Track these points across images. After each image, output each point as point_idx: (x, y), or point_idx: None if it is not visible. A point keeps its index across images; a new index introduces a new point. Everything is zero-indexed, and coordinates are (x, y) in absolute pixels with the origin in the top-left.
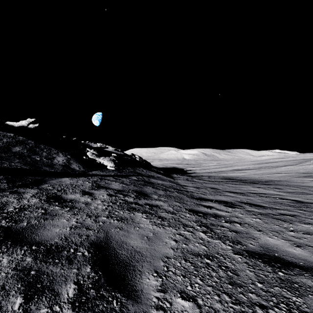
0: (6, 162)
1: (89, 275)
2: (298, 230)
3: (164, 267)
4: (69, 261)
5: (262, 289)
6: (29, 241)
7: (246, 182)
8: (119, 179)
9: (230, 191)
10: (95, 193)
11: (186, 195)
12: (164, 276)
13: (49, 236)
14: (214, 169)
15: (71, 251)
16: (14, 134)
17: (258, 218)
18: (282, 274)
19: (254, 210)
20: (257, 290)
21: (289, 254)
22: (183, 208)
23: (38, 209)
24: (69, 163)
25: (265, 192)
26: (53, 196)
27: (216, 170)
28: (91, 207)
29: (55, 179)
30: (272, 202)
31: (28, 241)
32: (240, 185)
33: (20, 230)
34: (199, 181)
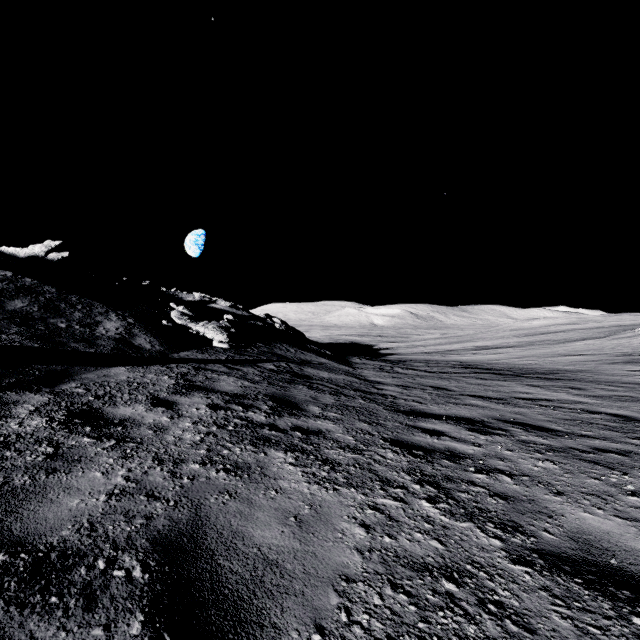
0: None
1: None
2: None
3: (340, 610)
4: (86, 600)
5: None
6: None
7: (505, 375)
8: (236, 369)
9: (476, 395)
10: (180, 402)
11: (381, 406)
12: None
13: (50, 522)
14: (436, 347)
15: (99, 565)
16: (14, 273)
17: (550, 460)
18: None
19: (535, 439)
20: None
21: None
22: (377, 437)
23: (39, 445)
24: (130, 335)
25: (550, 396)
26: (81, 412)
27: (440, 348)
28: (167, 437)
29: (94, 371)
30: (569, 421)
31: None
32: (494, 380)
33: None
34: (407, 372)
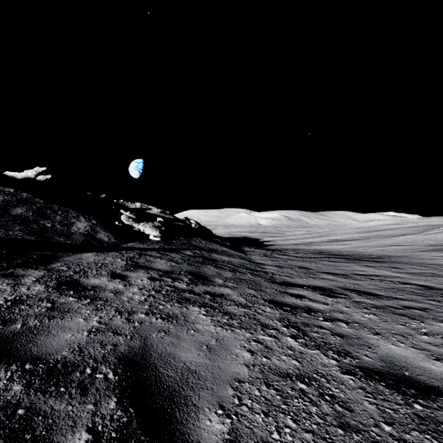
0: (1, 230)
1: (113, 414)
2: (434, 332)
3: (234, 398)
4: (82, 390)
5: (392, 435)
6: (22, 355)
7: (349, 259)
8: (166, 254)
9: (327, 272)
10: (130, 276)
11: (264, 279)
12: (234, 415)
13: (54, 347)
14: (302, 240)
15: (87, 371)
16: (15, 190)
17: (373, 313)
18: (420, 407)
19: (365, 300)
20: (385, 438)
21: (426, 373)
22: (260, 299)
23: (42, 302)
24: (94, 231)
25: (378, 273)
26: (66, 281)
27: (305, 241)
28: (123, 297)
29: (72, 255)
30: (389, 289)
31: (19, 356)
32: (341, 262)
33: (9, 337)
34: (281, 257)
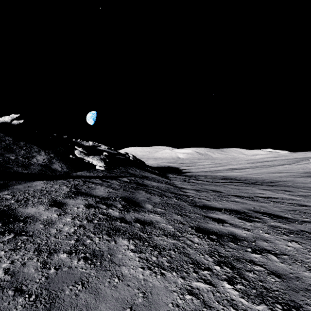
0: None
1: None
2: None
3: None
4: None
5: None
6: None
7: (248, 183)
8: (107, 181)
9: (236, 195)
10: (68, 203)
11: (186, 202)
12: None
13: None
14: (209, 169)
15: None
16: None
17: (294, 241)
18: None
19: (279, 224)
20: None
21: None
22: (187, 226)
23: None
24: (50, 163)
25: (275, 196)
26: (1, 212)
27: (211, 169)
28: (51, 230)
29: (23, 183)
30: (292, 211)
31: None
32: (243, 186)
33: None
34: (197, 181)
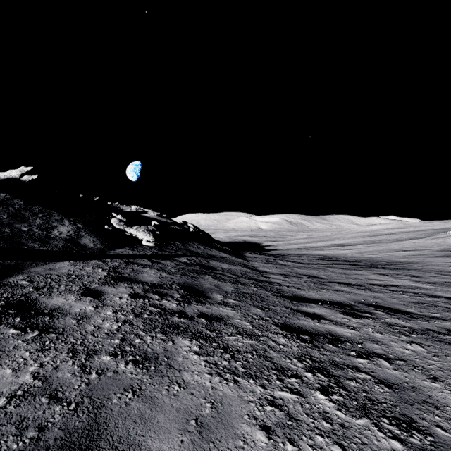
0: None
1: None
2: None
3: None
4: None
5: None
6: None
7: (359, 265)
8: (158, 262)
9: (340, 282)
10: (106, 292)
11: (270, 292)
12: None
13: None
14: (304, 245)
15: None
16: None
17: (416, 342)
18: None
19: (397, 321)
20: None
21: None
22: (270, 322)
23: None
24: (78, 236)
25: (396, 283)
26: (18, 302)
27: (307, 245)
28: (87, 326)
29: (42, 265)
30: (418, 304)
31: None
32: (351, 270)
33: None
34: (286, 263)
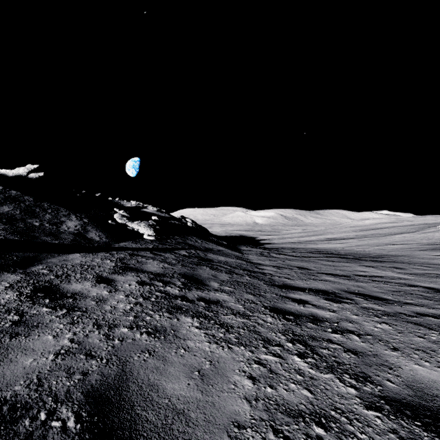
0: None
1: None
2: None
3: None
4: None
5: None
6: None
7: (348, 258)
8: (159, 254)
9: (328, 273)
10: (117, 280)
11: (262, 281)
12: None
13: (6, 379)
14: (298, 239)
15: (41, 417)
16: (3, 187)
17: (385, 322)
18: None
19: (373, 306)
20: None
21: None
22: (260, 305)
23: (8, 314)
24: (84, 230)
25: (380, 274)
26: (44, 287)
27: (301, 239)
28: (105, 306)
29: (57, 256)
30: (396, 292)
31: None
32: (340, 262)
33: None
34: (279, 256)
